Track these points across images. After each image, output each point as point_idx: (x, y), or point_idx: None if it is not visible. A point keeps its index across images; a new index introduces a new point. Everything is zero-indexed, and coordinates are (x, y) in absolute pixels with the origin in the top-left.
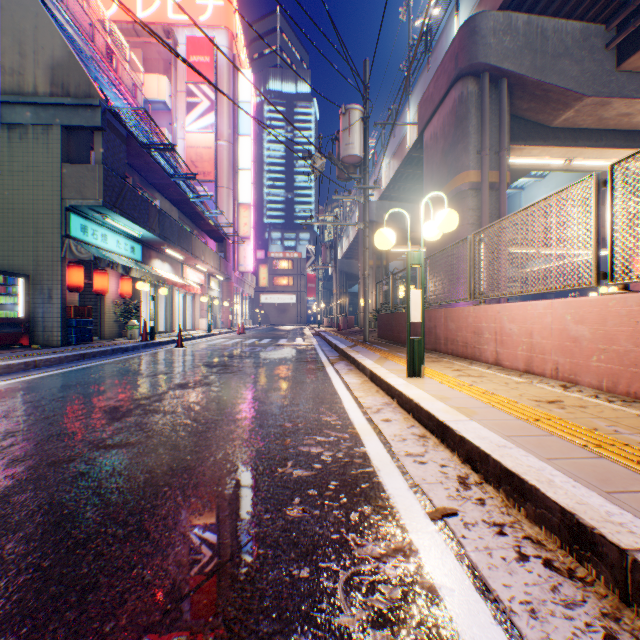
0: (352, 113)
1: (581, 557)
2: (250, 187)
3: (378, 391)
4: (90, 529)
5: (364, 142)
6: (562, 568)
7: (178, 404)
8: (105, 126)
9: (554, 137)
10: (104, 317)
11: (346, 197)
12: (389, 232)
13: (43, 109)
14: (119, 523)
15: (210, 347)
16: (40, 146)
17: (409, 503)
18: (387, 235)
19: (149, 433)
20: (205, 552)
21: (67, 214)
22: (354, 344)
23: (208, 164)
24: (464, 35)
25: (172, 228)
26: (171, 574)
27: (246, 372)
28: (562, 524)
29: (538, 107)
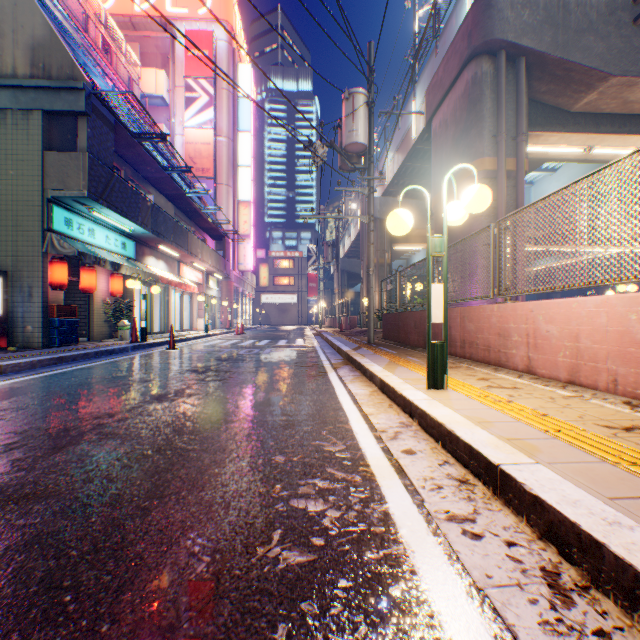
0: (356, 97)
1: None
2: (250, 184)
3: (392, 406)
4: None
5: (369, 130)
6: None
7: (145, 425)
8: (90, 111)
9: (574, 123)
10: (93, 317)
11: (349, 189)
12: (405, 213)
13: (23, 92)
14: None
15: (204, 349)
16: (19, 132)
17: None
18: (403, 217)
19: (90, 473)
20: None
21: (49, 206)
22: (358, 346)
23: (207, 160)
24: (478, 10)
25: (166, 223)
26: None
27: (237, 379)
28: None
29: (558, 89)
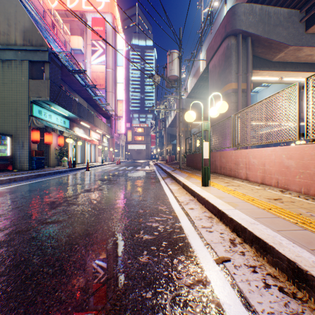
0: (173, 54)
1: (299, 286)
2: (123, 92)
3: (187, 193)
4: (34, 269)
5: (179, 69)
6: (289, 292)
7: (85, 200)
8: (50, 61)
9: (274, 66)
10: (50, 156)
11: (170, 96)
12: (192, 113)
13: (19, 52)
14: (50, 265)
15: (103, 171)
16: (18, 71)
17: (204, 254)
18: (191, 114)
19: (69, 215)
20: (95, 282)
21: (31, 104)
22: (174, 169)
23: (102, 80)
24: (229, 15)
25: (84, 112)
26: (76, 295)
27: (120, 183)
28: (288, 267)
29: (266, 51)
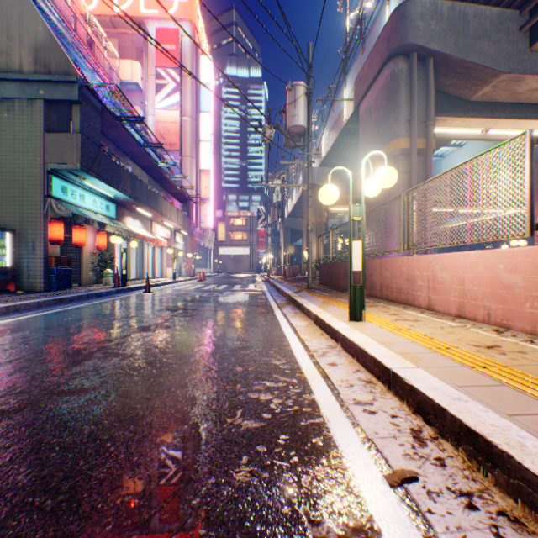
0: (297, 89)
1: None
2: (210, 156)
3: (322, 334)
4: (16, 499)
5: (307, 114)
6: None
7: (137, 347)
8: (82, 100)
9: (473, 109)
10: (83, 266)
11: (292, 162)
12: (333, 188)
13: (28, 85)
14: (50, 490)
15: (174, 292)
16: (25, 117)
17: (364, 463)
18: (331, 191)
19: (104, 378)
20: (138, 533)
21: (49, 176)
22: (299, 290)
23: (174, 136)
24: (395, 19)
25: (142, 190)
26: None
27: (203, 315)
28: None
29: (460, 83)
